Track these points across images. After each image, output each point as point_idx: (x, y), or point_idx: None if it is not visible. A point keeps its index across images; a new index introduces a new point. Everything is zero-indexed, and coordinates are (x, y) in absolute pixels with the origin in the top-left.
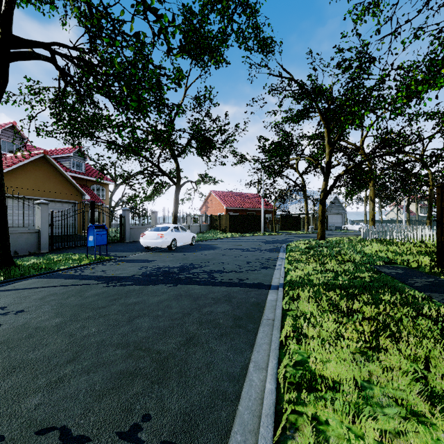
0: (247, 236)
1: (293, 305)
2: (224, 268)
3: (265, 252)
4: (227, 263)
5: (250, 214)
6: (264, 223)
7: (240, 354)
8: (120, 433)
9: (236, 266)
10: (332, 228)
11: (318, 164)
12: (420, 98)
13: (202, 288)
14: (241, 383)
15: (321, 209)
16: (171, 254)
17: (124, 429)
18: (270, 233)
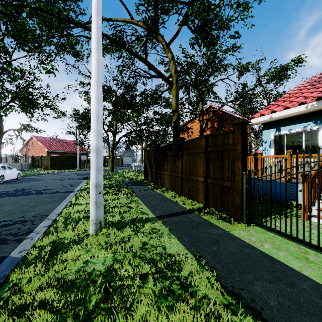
0: (66, 171)
1: (79, 194)
2: (47, 188)
3: (75, 180)
4: (49, 186)
5: (69, 155)
6: (80, 162)
7: (54, 206)
8: (18, 218)
9: (55, 187)
10: (126, 165)
11: (111, 129)
12: (136, 116)
13: (35, 196)
14: (54, 209)
15: (112, 155)
16: (1, 185)
17: (18, 217)
18: (84, 169)
